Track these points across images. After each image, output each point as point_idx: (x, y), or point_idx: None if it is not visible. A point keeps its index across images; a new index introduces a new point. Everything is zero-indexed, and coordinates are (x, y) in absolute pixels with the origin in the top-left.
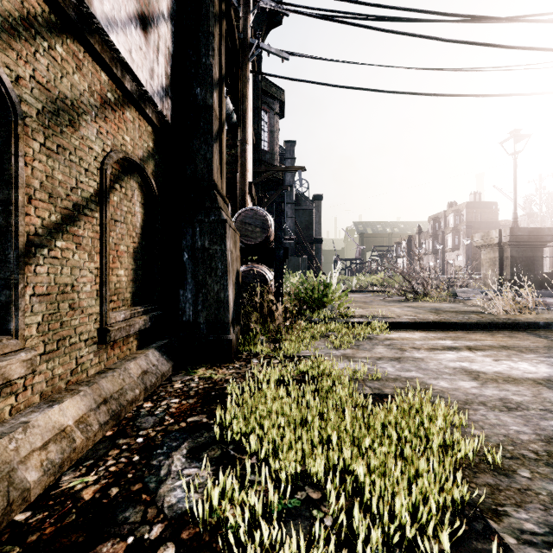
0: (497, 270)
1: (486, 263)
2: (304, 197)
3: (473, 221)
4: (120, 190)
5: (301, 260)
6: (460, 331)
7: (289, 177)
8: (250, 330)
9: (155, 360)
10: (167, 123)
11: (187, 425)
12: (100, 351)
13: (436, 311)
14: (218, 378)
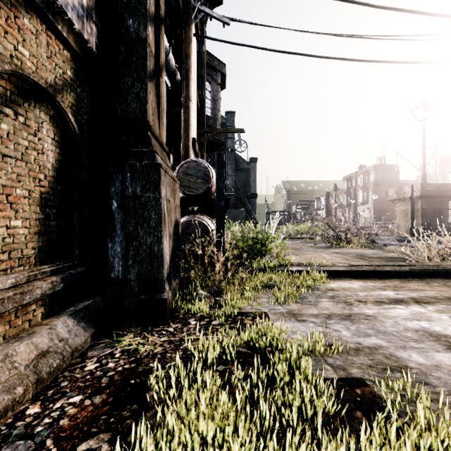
0: (409, 221)
1: (399, 215)
2: (242, 159)
3: (379, 180)
4: (15, 117)
5: (240, 212)
6: (395, 279)
7: (230, 142)
8: (190, 282)
9: (65, 332)
10: (91, 53)
11: None
12: None
13: (362, 257)
14: (145, 351)
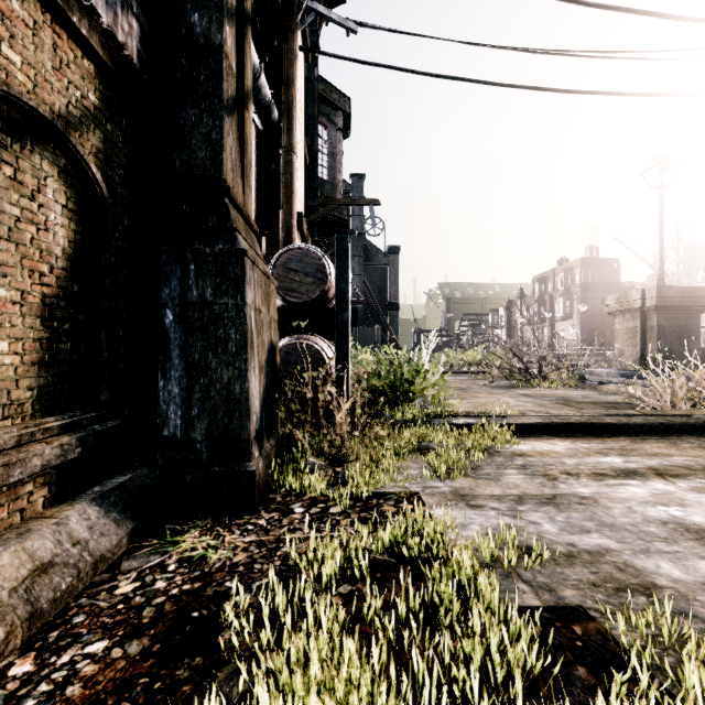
0: (638, 345)
1: (622, 335)
2: (376, 249)
3: (589, 282)
4: None
5: (373, 331)
6: (622, 437)
7: (357, 222)
8: (293, 443)
9: (82, 529)
10: (130, 66)
11: None
12: None
13: (567, 402)
14: (217, 559)
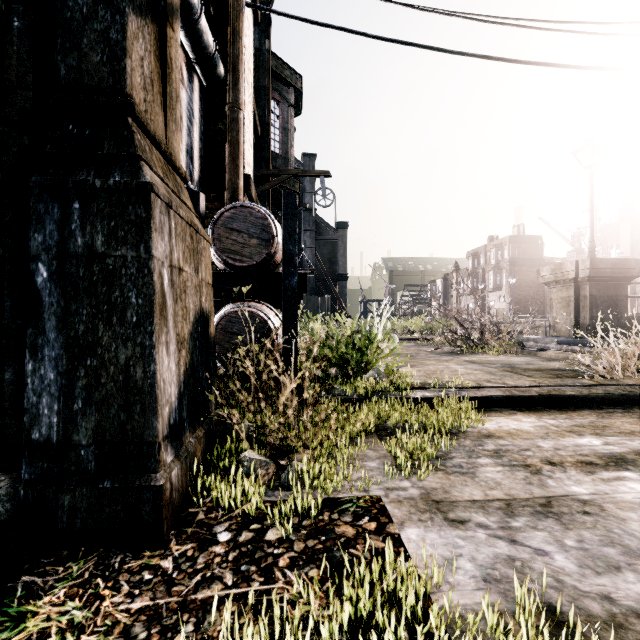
0: (572, 313)
1: (556, 304)
2: (326, 224)
3: (516, 257)
4: None
5: (323, 300)
6: (586, 411)
7: (308, 198)
8: (229, 430)
9: None
10: None
11: None
12: None
13: (513, 369)
14: None
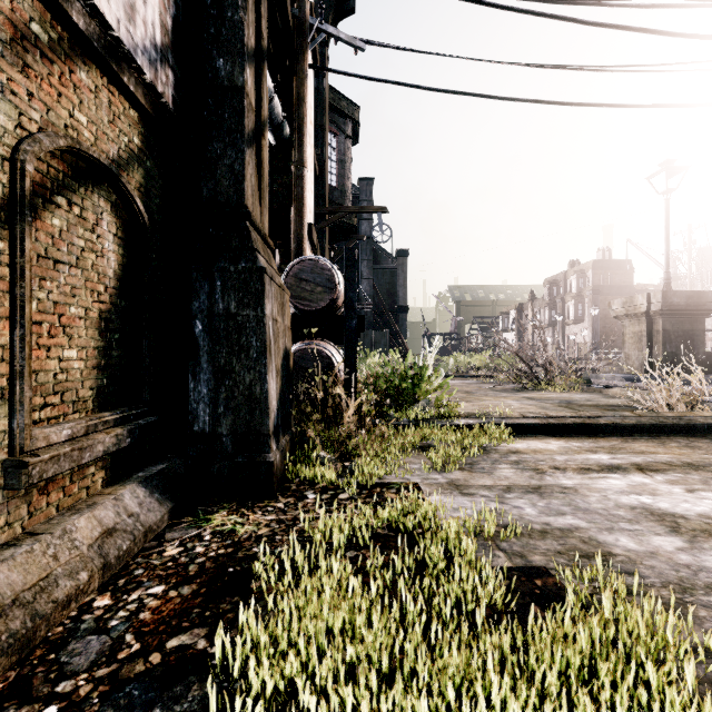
0: (644, 349)
1: (628, 339)
2: (385, 252)
3: (601, 285)
4: (68, 209)
5: (381, 335)
6: (614, 437)
7: (365, 226)
8: (305, 440)
9: (134, 505)
10: (166, 110)
11: (163, 661)
12: (11, 502)
13: (569, 405)
14: (245, 532)
